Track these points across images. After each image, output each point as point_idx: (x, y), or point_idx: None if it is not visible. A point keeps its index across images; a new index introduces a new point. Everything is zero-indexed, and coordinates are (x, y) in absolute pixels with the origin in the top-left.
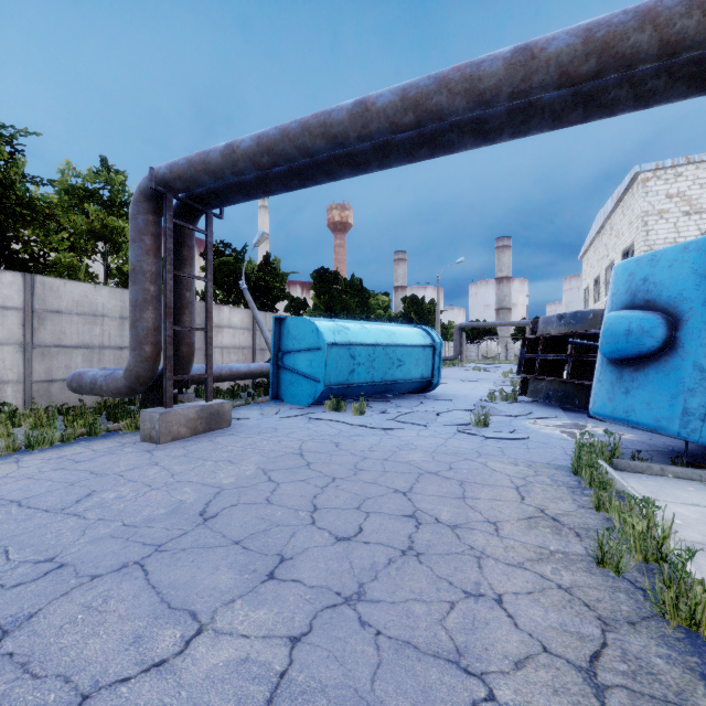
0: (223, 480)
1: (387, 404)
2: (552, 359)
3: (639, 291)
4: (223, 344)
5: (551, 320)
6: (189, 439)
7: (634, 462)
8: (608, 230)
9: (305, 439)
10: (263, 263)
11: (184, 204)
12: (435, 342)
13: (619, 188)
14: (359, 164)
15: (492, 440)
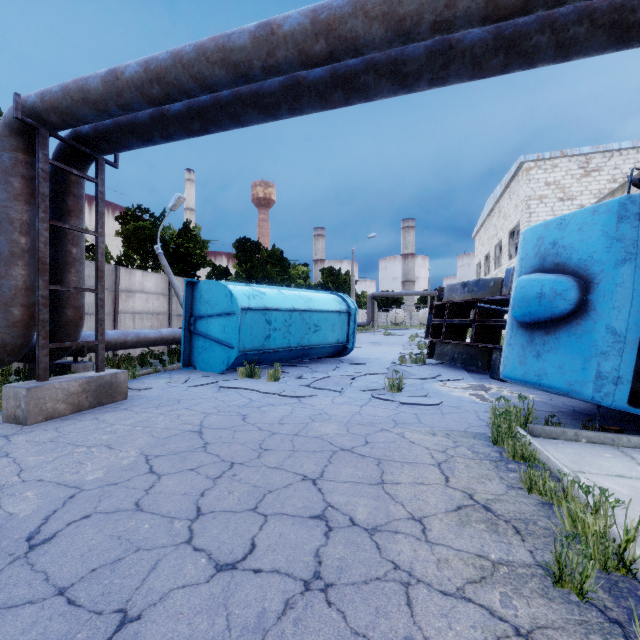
0: (87, 475)
1: (304, 369)
2: (457, 323)
3: (548, 255)
4: (135, 309)
5: (455, 288)
6: (68, 417)
7: (549, 428)
8: (497, 212)
9: (209, 412)
10: (182, 229)
11: (68, 146)
12: (350, 308)
13: (507, 175)
14: (267, 107)
15: (407, 406)
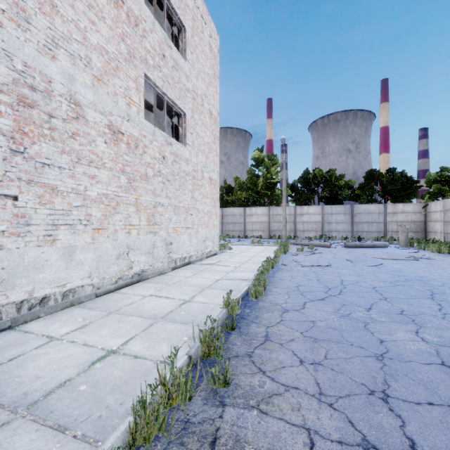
0: None
1: None
2: None
3: None
4: None
5: None
6: None
7: None
8: None
9: None
10: None
11: None
12: None
13: None
14: None
15: None
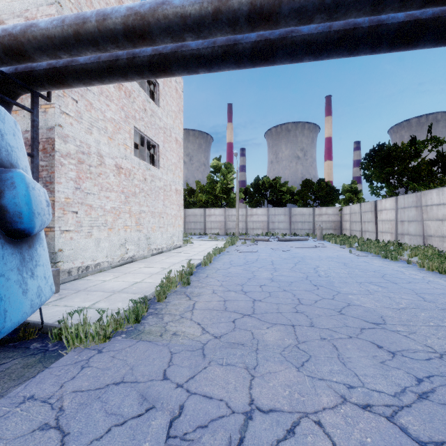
0: (354, 296)
1: None
2: None
3: (2, 146)
4: None
5: None
6: None
7: None
8: None
9: (445, 354)
10: None
11: None
12: None
13: None
14: (331, 22)
15: (161, 411)
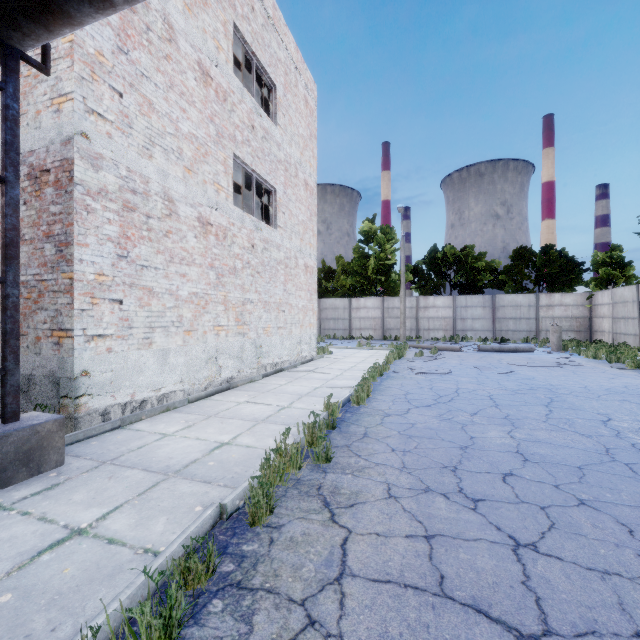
0: None
1: None
2: None
3: None
4: None
5: None
6: None
7: None
8: None
9: None
10: None
11: None
12: None
13: None
14: None
15: None
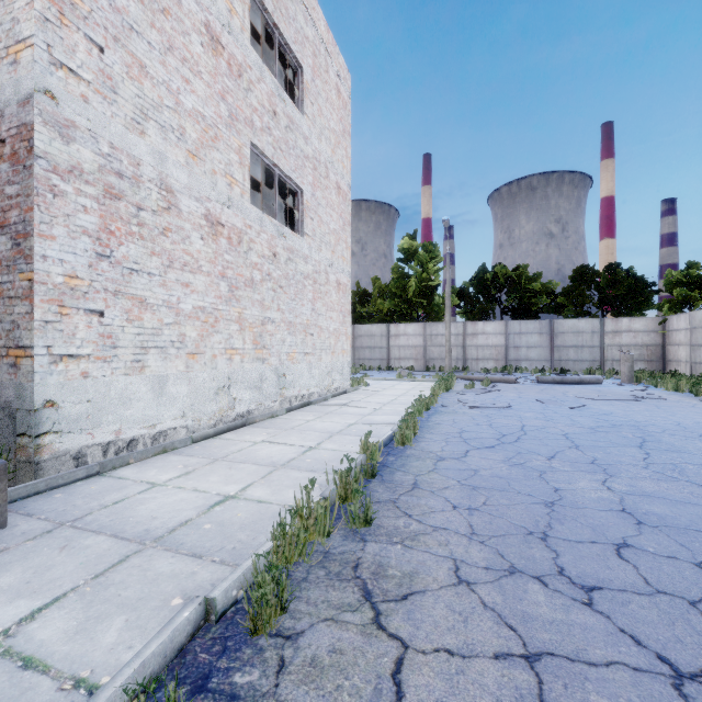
0: None
1: None
2: None
3: None
4: None
5: None
6: None
7: None
8: None
9: None
10: None
11: None
12: None
13: None
14: None
15: None
